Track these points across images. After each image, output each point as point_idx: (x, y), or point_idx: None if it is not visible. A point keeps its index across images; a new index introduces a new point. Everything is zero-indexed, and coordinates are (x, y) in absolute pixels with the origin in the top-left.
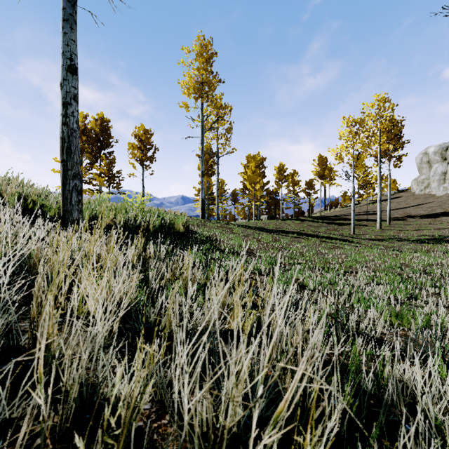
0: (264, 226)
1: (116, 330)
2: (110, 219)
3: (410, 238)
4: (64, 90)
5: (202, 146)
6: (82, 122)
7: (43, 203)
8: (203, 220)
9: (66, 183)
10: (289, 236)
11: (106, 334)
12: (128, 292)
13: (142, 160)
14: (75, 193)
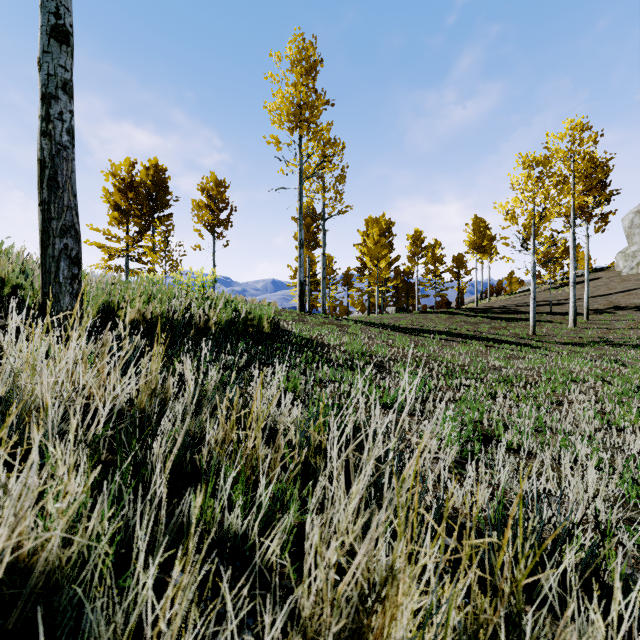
0: (393, 322)
1: None
2: (136, 311)
3: (627, 341)
4: (45, 71)
5: (300, 201)
6: (128, 172)
7: (19, 283)
8: (302, 314)
9: (47, 243)
10: (435, 337)
11: None
12: None
13: (212, 225)
14: (65, 263)
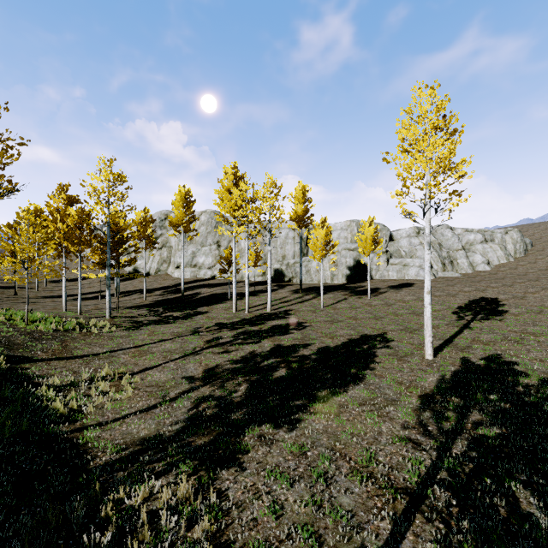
0: None
1: None
2: None
3: (52, 295)
4: None
5: None
6: None
7: None
8: None
9: None
10: None
11: None
12: None
13: None
14: None
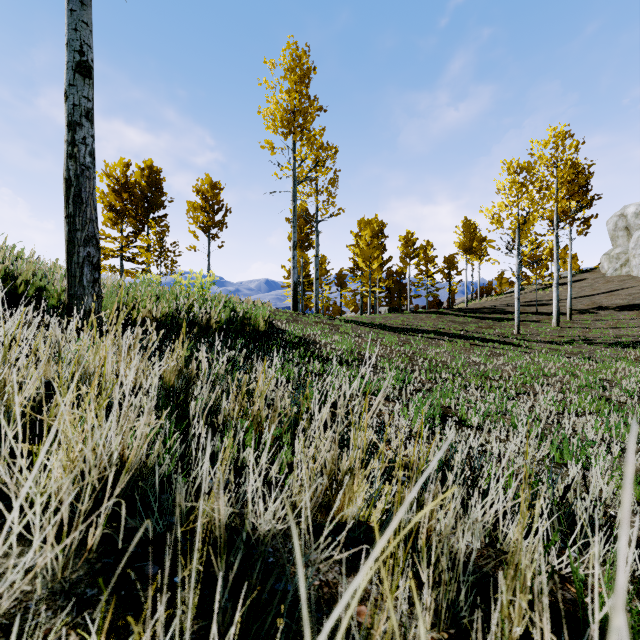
0: (384, 322)
1: (95, 544)
2: (147, 311)
3: (605, 340)
4: (71, 101)
5: (294, 204)
6: (122, 173)
7: (42, 285)
8: (296, 313)
9: (73, 252)
10: (423, 336)
11: (66, 560)
12: (64, 501)
13: (207, 226)
14: (88, 269)
